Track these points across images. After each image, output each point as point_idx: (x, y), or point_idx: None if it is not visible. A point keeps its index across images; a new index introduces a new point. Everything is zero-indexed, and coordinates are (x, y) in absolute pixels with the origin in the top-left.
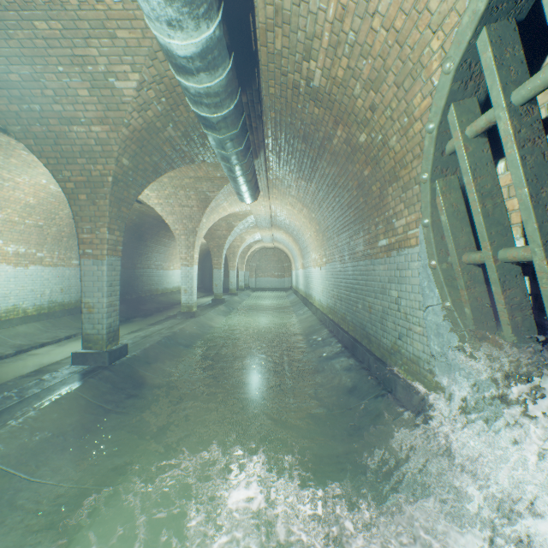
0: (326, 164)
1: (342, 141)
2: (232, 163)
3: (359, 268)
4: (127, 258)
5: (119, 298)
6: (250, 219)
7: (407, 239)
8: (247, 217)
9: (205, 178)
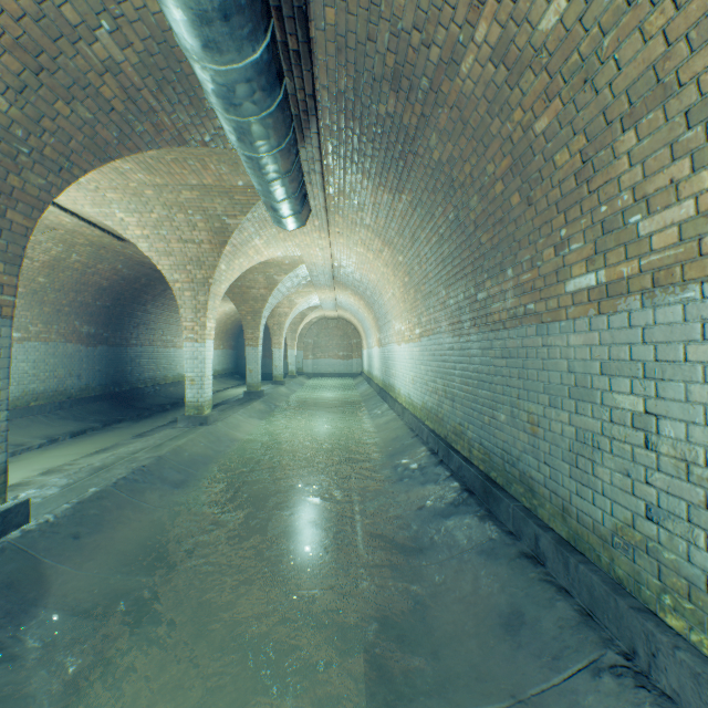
0: (437, 139)
1: (485, 56)
2: (240, 106)
3: (500, 342)
4: (112, 329)
5: (6, 405)
6: (301, 272)
7: (701, 256)
8: (297, 269)
9: (217, 190)
